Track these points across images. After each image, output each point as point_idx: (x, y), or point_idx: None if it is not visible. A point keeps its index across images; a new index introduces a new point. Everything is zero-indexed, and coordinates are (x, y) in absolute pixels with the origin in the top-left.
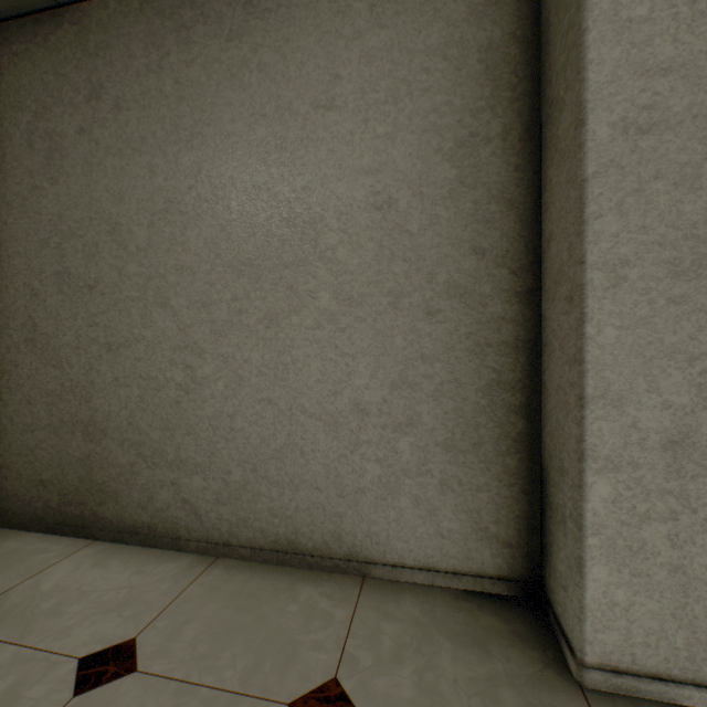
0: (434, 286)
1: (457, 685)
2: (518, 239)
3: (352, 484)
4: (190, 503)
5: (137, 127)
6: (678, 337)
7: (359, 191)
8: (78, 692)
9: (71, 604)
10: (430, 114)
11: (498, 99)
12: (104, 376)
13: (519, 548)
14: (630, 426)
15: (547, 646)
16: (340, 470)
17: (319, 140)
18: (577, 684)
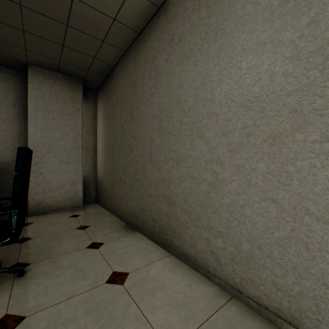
0: None
1: None
2: None
3: None
4: (215, 253)
5: (188, 45)
6: None
7: None
8: None
9: (158, 291)
10: None
11: None
12: (174, 175)
13: None
14: None
15: None
16: None
17: None
18: None
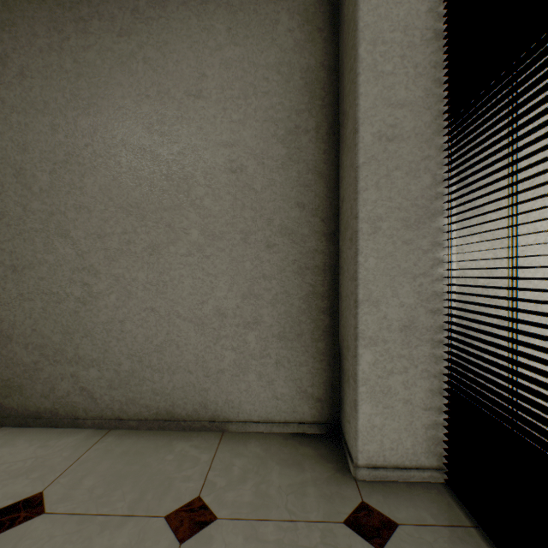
0: (272, 228)
1: (281, 489)
2: (326, 198)
3: (215, 367)
4: (87, 390)
5: (40, 93)
6: (408, 264)
7: (220, 158)
8: None
9: None
10: (269, 109)
11: (313, 105)
12: (9, 292)
13: (326, 401)
14: (383, 318)
15: (339, 460)
16: (206, 357)
17: (191, 119)
18: (353, 478)
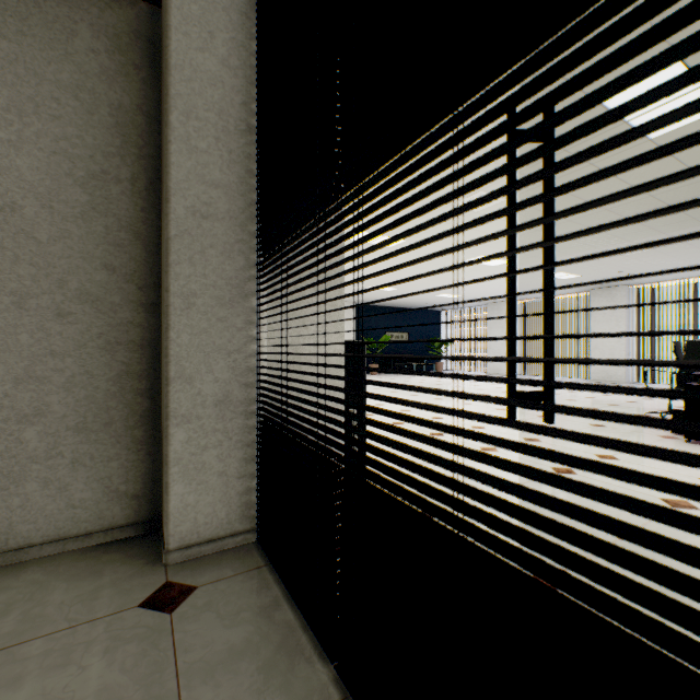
0: (66, 292)
1: (64, 604)
2: (145, 263)
3: None
4: None
5: None
6: (224, 341)
7: None
8: None
9: None
10: (62, 140)
11: (128, 152)
12: None
13: (146, 497)
14: (197, 394)
15: (153, 554)
16: None
17: None
18: (164, 565)
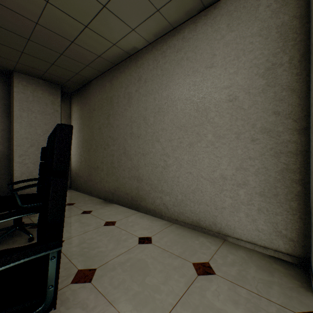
0: (255, 129)
1: (254, 278)
2: (297, 105)
3: (220, 205)
4: (165, 204)
5: (150, 87)
6: None
7: (223, 95)
8: (139, 243)
9: (135, 225)
10: (253, 60)
11: (286, 46)
12: (142, 163)
13: (298, 243)
14: None
15: (304, 282)
16: (215, 199)
17: (207, 79)
18: None
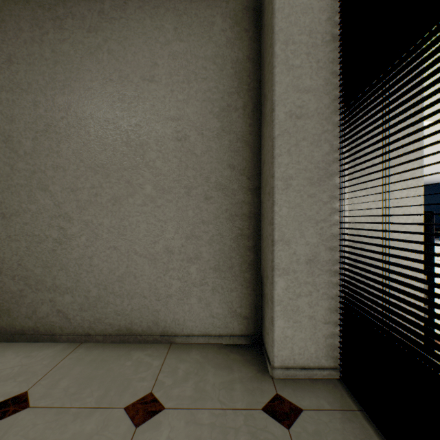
0: (209, 184)
1: (215, 386)
2: (251, 161)
3: (165, 293)
4: (63, 312)
5: (25, 76)
6: (312, 212)
7: (168, 129)
8: None
9: None
10: (207, 92)
11: (241, 89)
12: None
13: (251, 319)
14: (293, 254)
15: (260, 363)
16: (158, 285)
17: (145, 98)
18: (271, 377)
